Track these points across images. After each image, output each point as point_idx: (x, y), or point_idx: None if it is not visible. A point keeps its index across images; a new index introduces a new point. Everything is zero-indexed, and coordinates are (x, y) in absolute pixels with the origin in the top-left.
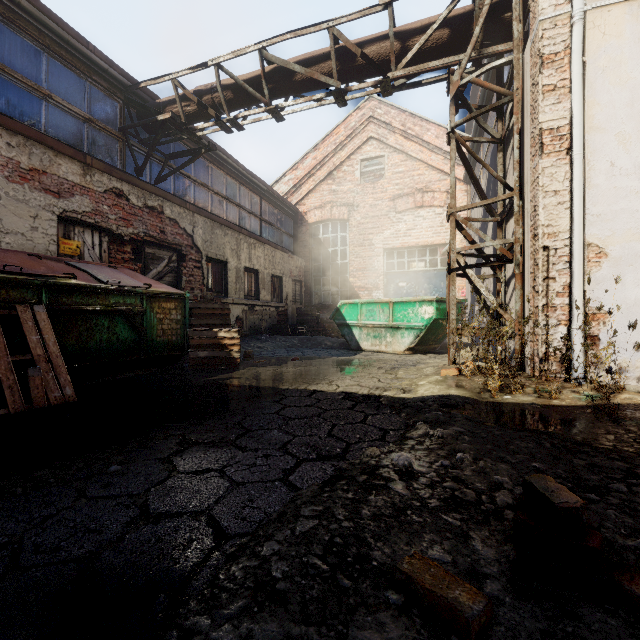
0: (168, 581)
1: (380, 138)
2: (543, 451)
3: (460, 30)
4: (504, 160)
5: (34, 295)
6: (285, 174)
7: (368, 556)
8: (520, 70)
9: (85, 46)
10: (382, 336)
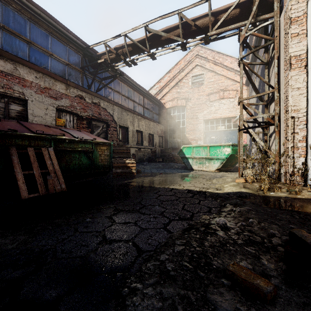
0: (120, 268)
1: (201, 65)
2: (295, 220)
3: (245, 9)
4: (268, 73)
5: (48, 143)
6: (154, 85)
7: (211, 263)
8: (278, 26)
9: (67, 31)
10: (203, 163)
